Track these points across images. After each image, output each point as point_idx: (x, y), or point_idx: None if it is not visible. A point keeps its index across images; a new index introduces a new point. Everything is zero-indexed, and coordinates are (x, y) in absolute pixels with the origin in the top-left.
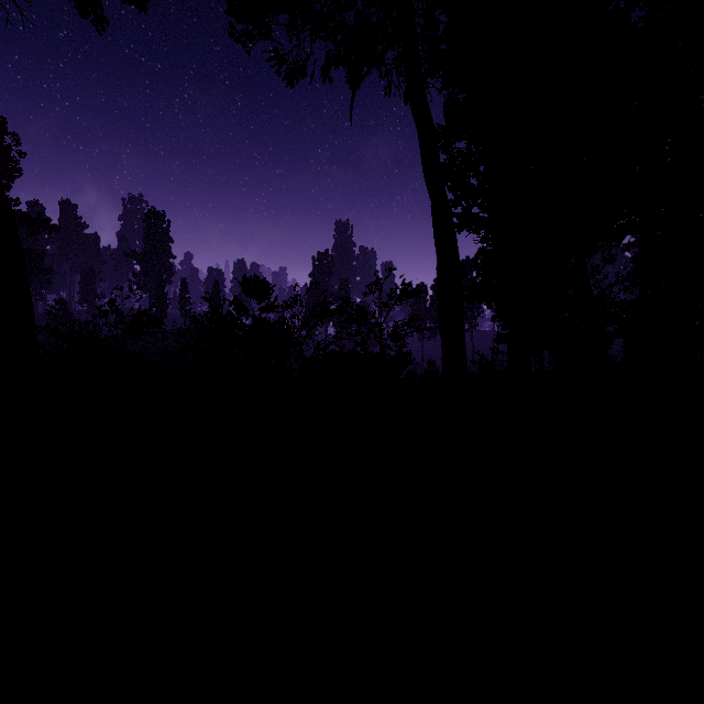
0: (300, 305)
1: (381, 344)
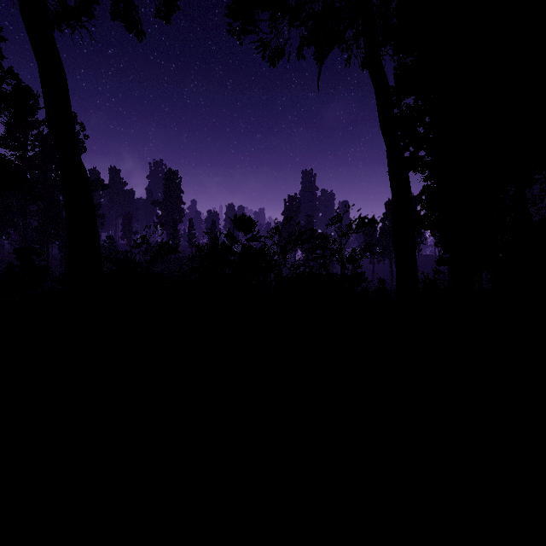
0: (279, 235)
1: (341, 266)
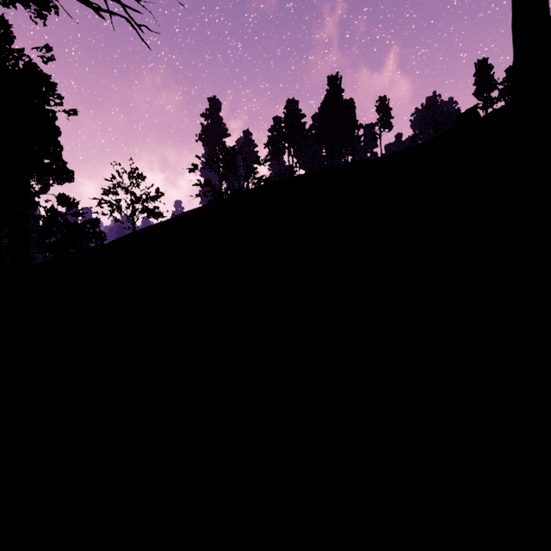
0: None
1: None
